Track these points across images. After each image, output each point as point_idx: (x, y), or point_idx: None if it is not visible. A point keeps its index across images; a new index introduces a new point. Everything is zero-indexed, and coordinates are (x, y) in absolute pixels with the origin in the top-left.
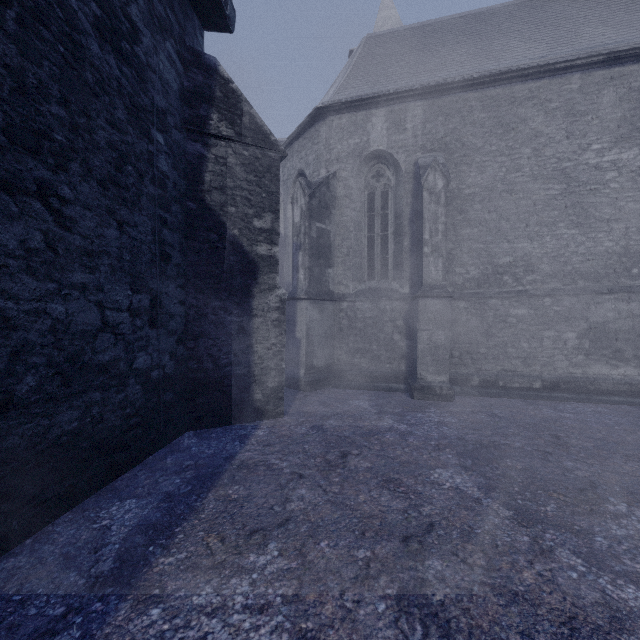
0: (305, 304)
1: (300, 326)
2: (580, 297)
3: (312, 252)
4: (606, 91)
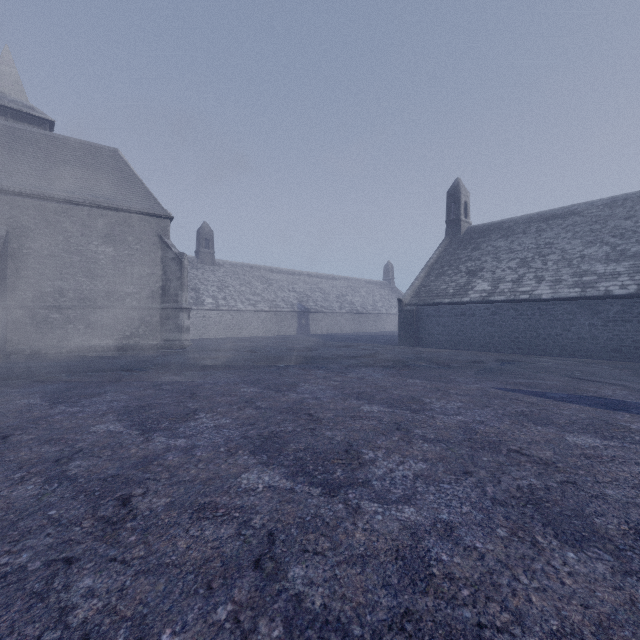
0: None
1: None
2: (86, 310)
3: None
4: (100, 220)
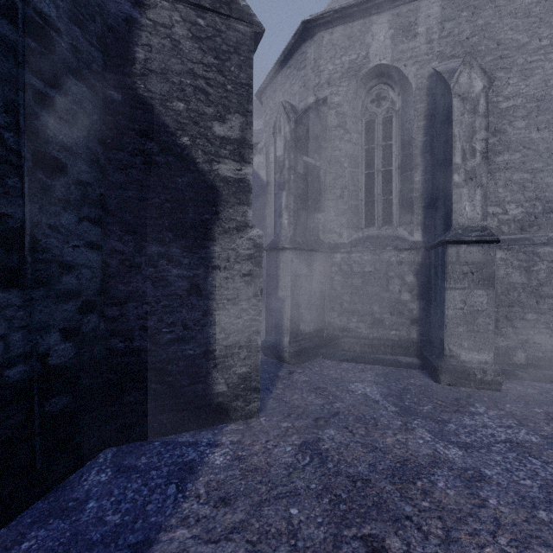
0: (290, 255)
1: (283, 283)
2: None
3: (298, 191)
4: None
